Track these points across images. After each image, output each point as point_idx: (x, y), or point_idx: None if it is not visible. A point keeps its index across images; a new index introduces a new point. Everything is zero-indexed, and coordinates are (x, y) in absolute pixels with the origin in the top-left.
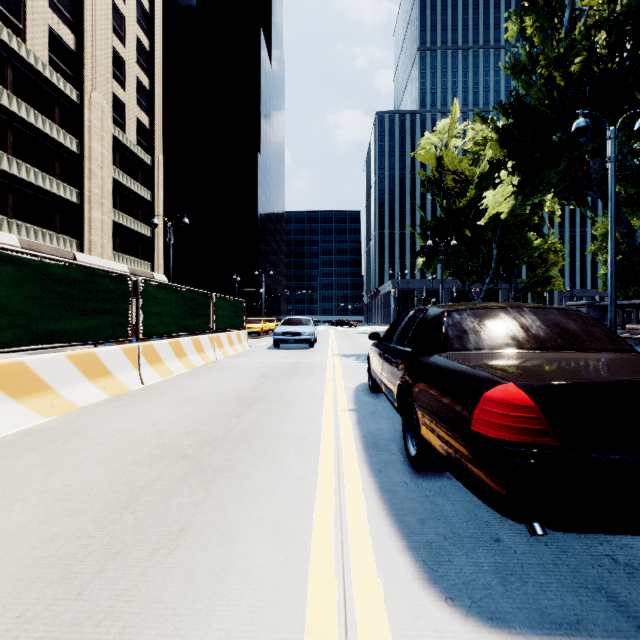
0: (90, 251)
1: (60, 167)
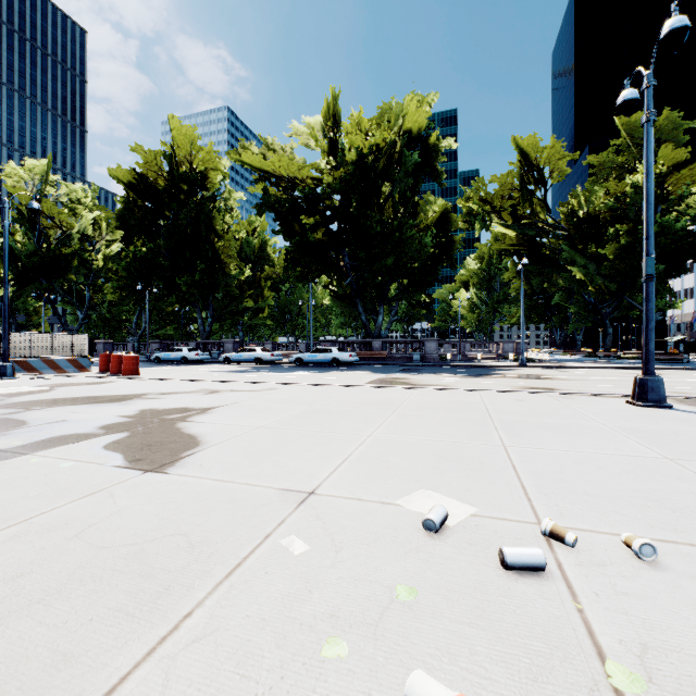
0: None
1: None
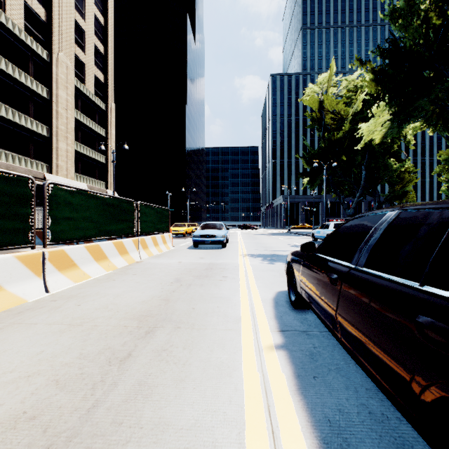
0: (57, 172)
1: (33, 109)
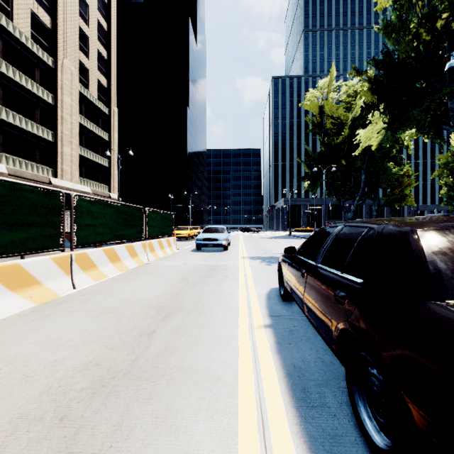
0: (62, 177)
1: (39, 114)
